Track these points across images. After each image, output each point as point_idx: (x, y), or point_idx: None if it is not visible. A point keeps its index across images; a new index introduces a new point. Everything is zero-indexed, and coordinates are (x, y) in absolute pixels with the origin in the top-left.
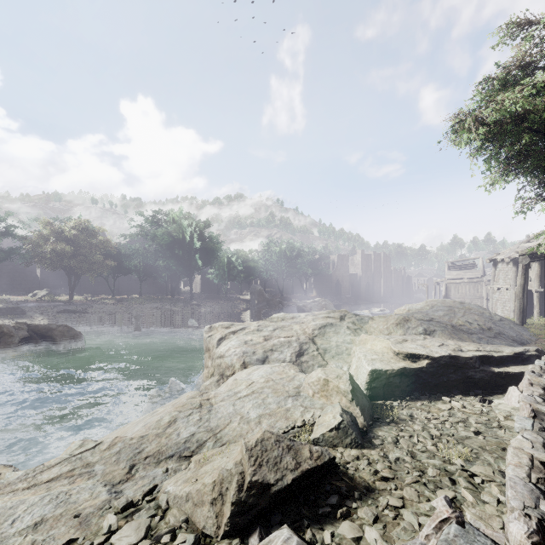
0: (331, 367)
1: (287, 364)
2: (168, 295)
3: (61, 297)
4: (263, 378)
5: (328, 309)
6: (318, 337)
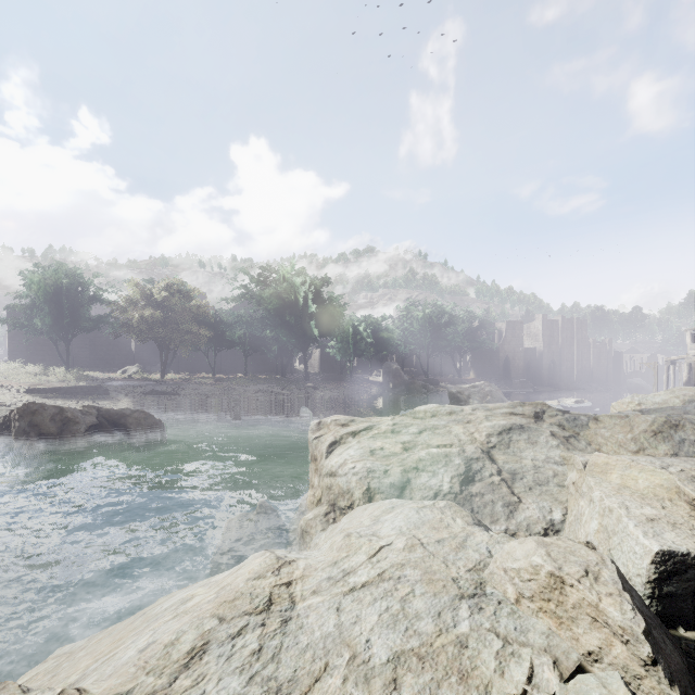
0: (559, 537)
1: (447, 505)
2: (278, 374)
3: (154, 375)
4: (402, 537)
5: (494, 398)
6: (497, 449)
